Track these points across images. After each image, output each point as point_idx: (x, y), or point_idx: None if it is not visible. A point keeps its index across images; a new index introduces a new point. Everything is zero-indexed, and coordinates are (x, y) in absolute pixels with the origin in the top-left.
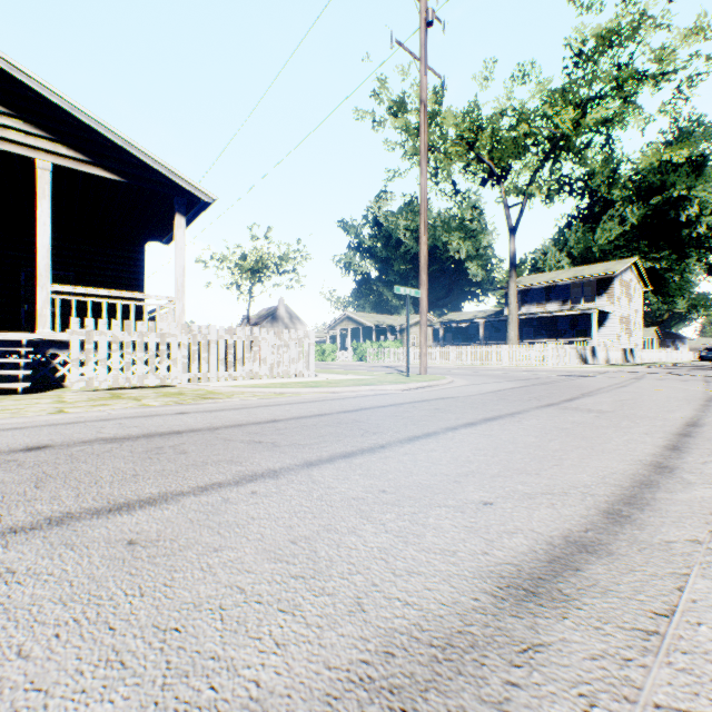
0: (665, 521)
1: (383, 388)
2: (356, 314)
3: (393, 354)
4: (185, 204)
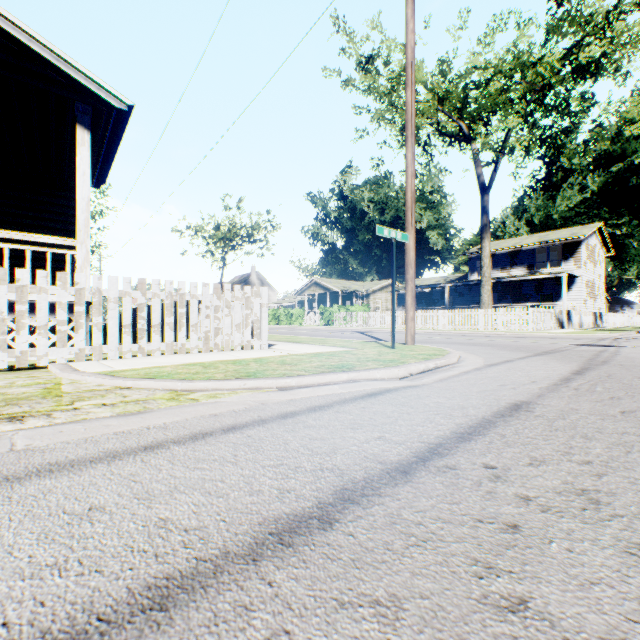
0: None
1: (369, 376)
2: (323, 280)
3: (360, 318)
4: (89, 113)
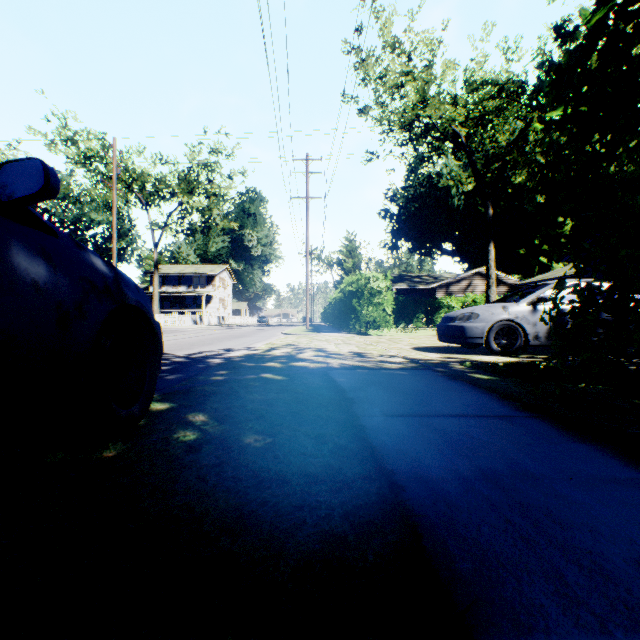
0: (171, 336)
1: None
2: None
3: None
4: None
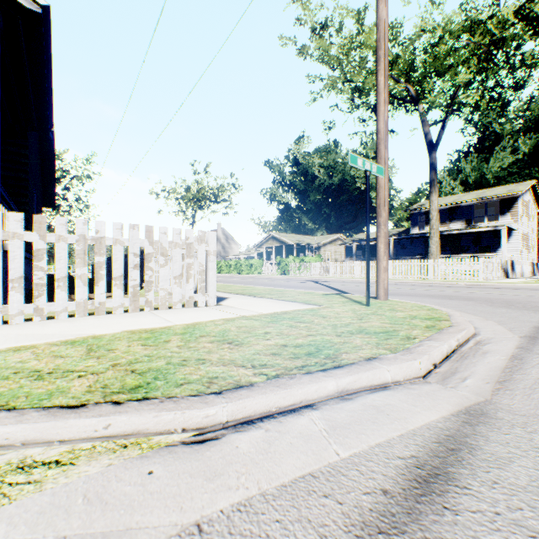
0: None
1: (373, 379)
2: (279, 234)
3: (313, 268)
4: None
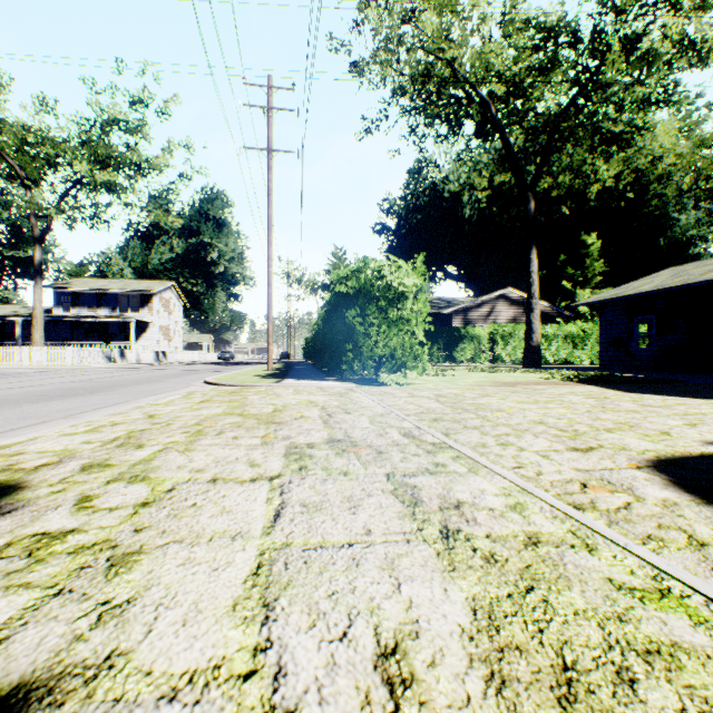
0: None
1: None
2: None
3: None
4: None
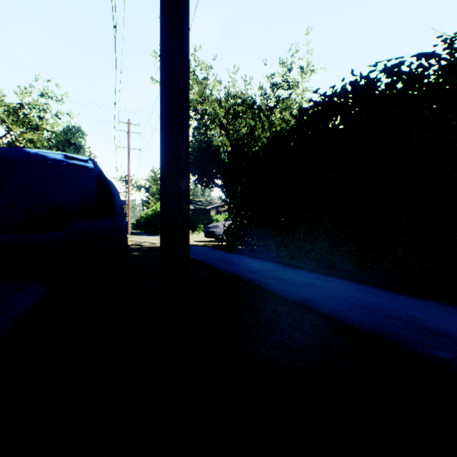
0: None
1: None
2: None
3: None
4: None
